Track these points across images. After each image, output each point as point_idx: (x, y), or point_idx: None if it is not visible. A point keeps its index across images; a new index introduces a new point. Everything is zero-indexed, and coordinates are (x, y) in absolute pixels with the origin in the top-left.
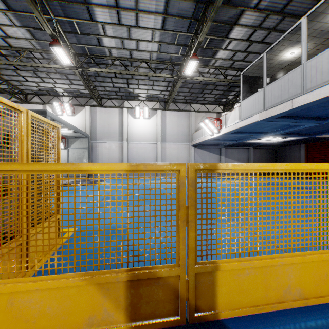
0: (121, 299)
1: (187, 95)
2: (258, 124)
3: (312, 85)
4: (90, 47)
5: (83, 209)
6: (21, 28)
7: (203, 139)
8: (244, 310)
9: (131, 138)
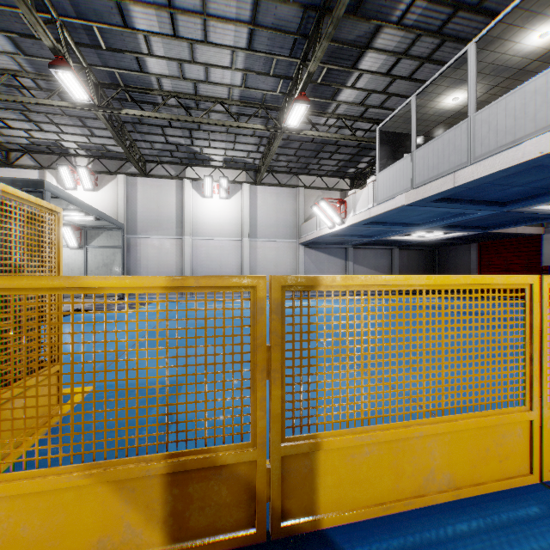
0: (155, 505)
1: (292, 160)
2: (405, 211)
3: (484, 150)
4: (125, 73)
5: (108, 354)
6: None
7: (319, 234)
8: (362, 512)
9: (198, 230)
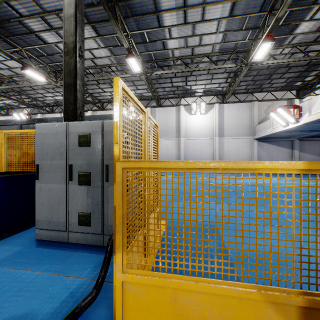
0: None
1: (249, 84)
2: None
3: None
4: (156, 52)
5: (162, 202)
6: (104, 48)
7: (272, 131)
8: None
9: (188, 134)
